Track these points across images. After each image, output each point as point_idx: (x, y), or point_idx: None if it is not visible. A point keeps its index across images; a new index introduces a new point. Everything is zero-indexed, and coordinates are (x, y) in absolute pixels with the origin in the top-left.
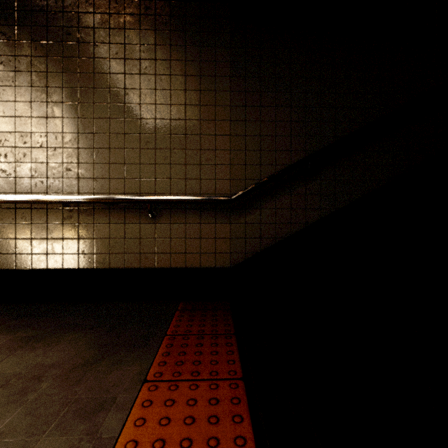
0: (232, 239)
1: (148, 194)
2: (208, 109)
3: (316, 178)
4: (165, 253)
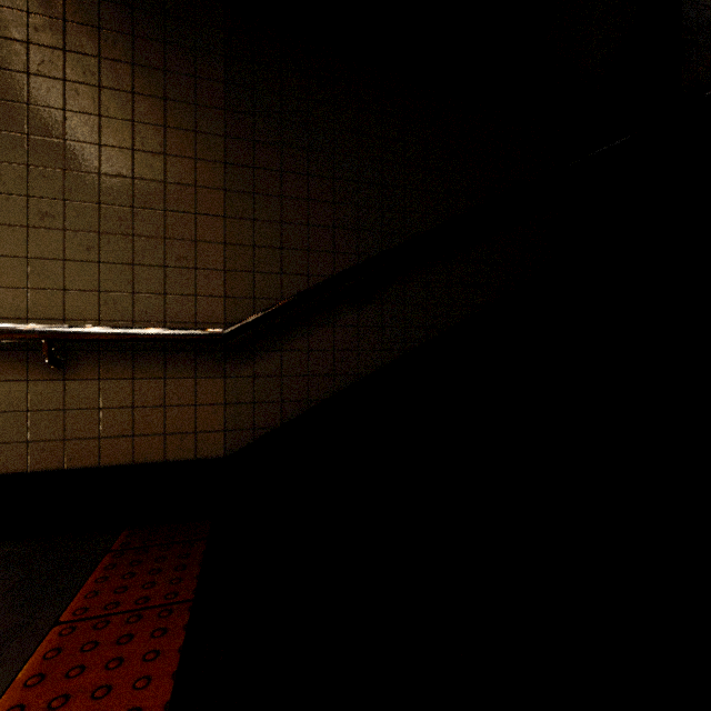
0: (229, 406)
1: (48, 320)
2: (181, 164)
3: (376, 300)
4: (88, 439)
